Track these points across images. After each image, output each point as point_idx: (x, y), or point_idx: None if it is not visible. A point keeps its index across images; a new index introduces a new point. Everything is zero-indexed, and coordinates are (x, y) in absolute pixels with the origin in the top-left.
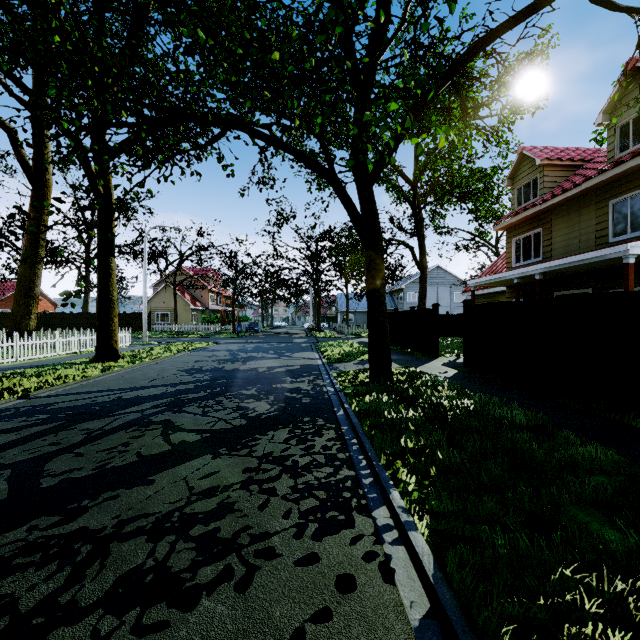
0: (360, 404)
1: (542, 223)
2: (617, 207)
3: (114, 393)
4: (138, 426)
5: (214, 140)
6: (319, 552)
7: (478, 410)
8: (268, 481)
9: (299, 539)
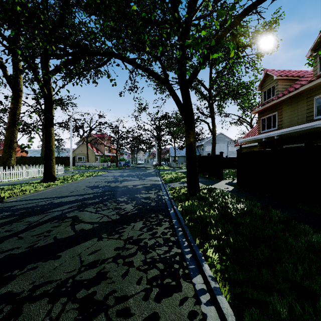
0: (182, 206)
1: (277, 109)
2: (318, 100)
3: (49, 199)
4: (58, 219)
5: (104, 64)
6: (159, 312)
7: (249, 210)
8: (129, 256)
9: (146, 301)
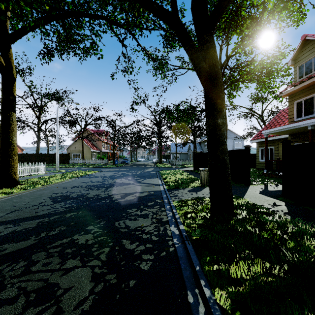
0: (230, 293)
1: None
2: None
3: None
4: None
5: None
6: None
7: None
8: None
9: None
